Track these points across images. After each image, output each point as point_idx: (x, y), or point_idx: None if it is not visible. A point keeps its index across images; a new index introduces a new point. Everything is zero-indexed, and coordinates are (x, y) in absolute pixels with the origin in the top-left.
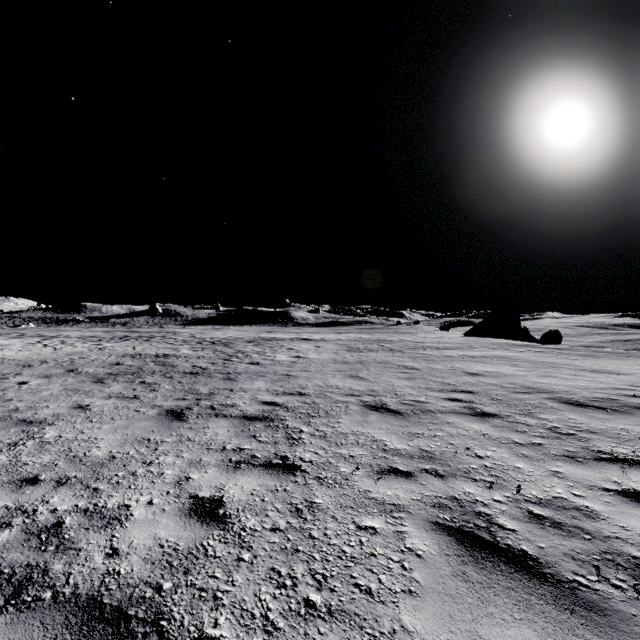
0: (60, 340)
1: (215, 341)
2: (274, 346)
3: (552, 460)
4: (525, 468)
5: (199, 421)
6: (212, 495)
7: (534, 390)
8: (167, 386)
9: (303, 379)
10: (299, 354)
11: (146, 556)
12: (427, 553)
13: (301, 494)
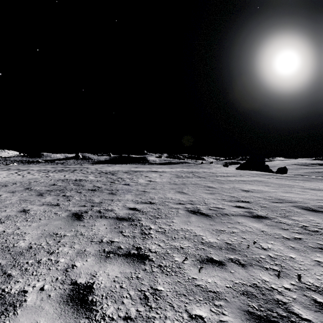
0: (27, 172)
1: (107, 172)
2: (138, 175)
3: (312, 251)
4: (297, 258)
5: (90, 221)
6: (86, 282)
7: (283, 201)
8: (77, 198)
9: (152, 194)
10: (151, 179)
11: None
12: None
13: (148, 281)
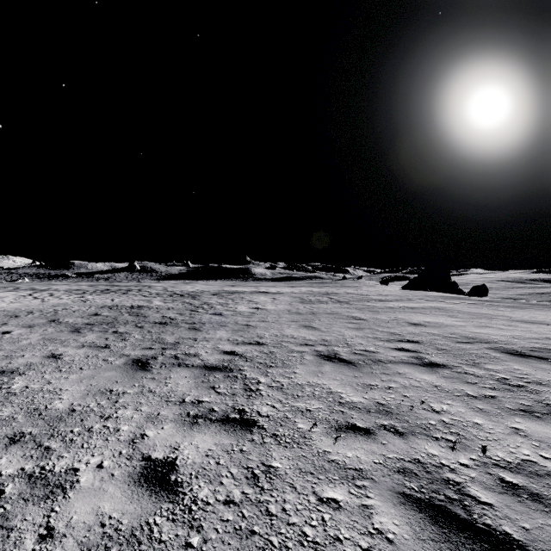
0: (49, 293)
1: (184, 294)
2: (236, 298)
3: (510, 415)
4: (484, 424)
5: (162, 371)
6: (165, 456)
7: (475, 340)
8: (137, 335)
9: (261, 329)
10: (258, 305)
11: (83, 539)
12: (399, 537)
13: (258, 456)
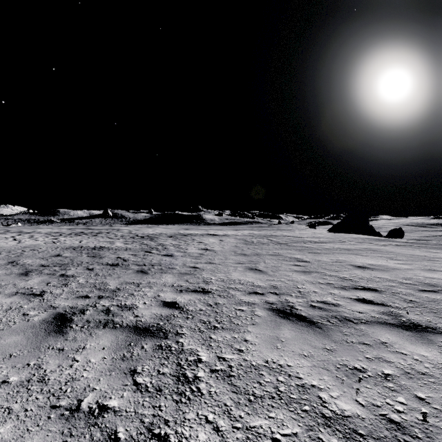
0: (30, 235)
1: (144, 236)
2: (188, 240)
3: None
4: None
5: (79, 335)
6: None
7: (437, 288)
8: (81, 279)
9: (207, 272)
10: (206, 247)
11: None
12: None
13: None
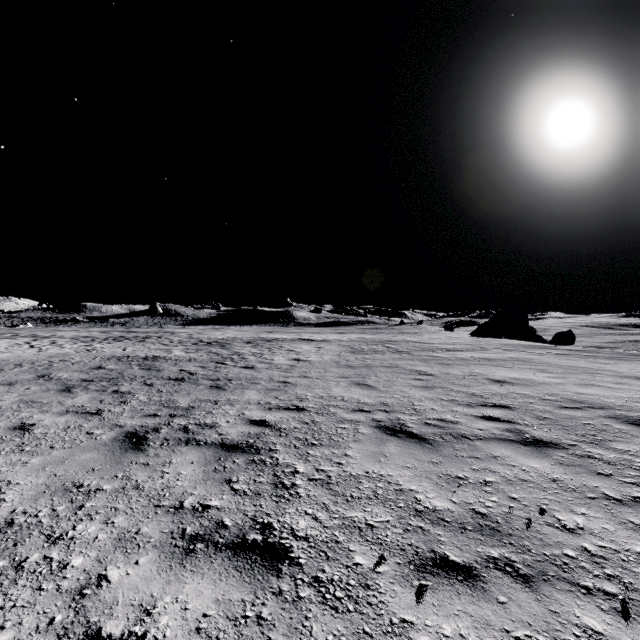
0: (51, 341)
1: (212, 342)
2: (273, 347)
3: None
4: None
5: (161, 452)
6: (126, 632)
7: (583, 404)
8: (142, 396)
9: (302, 388)
10: (299, 356)
11: None
12: None
13: (286, 632)
